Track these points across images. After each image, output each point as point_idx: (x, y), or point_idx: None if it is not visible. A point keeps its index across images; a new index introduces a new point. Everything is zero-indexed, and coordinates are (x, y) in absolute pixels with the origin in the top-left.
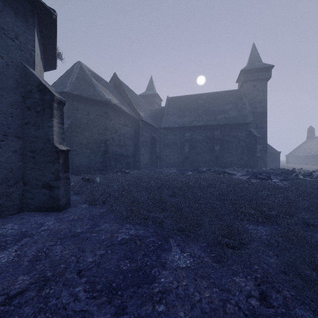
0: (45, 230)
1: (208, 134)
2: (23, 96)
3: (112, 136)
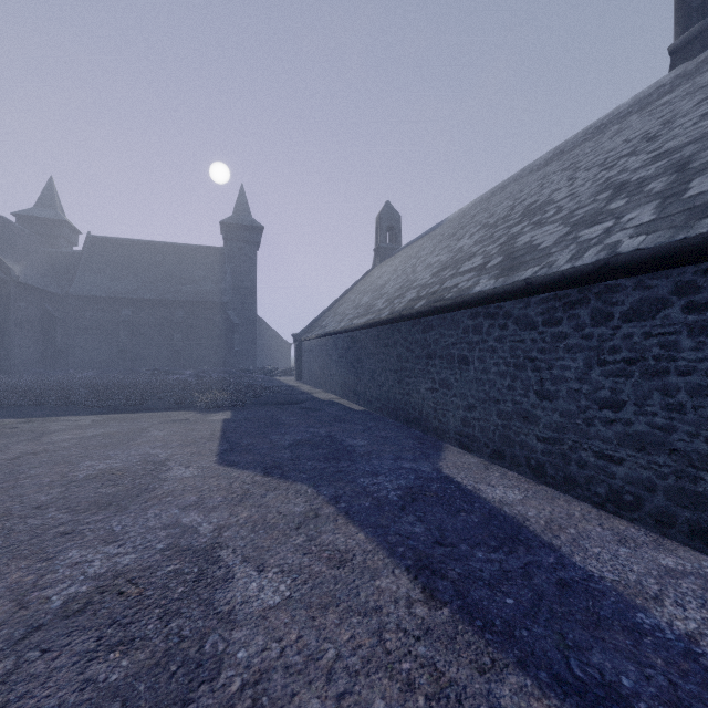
0: None
1: (165, 314)
2: None
3: None
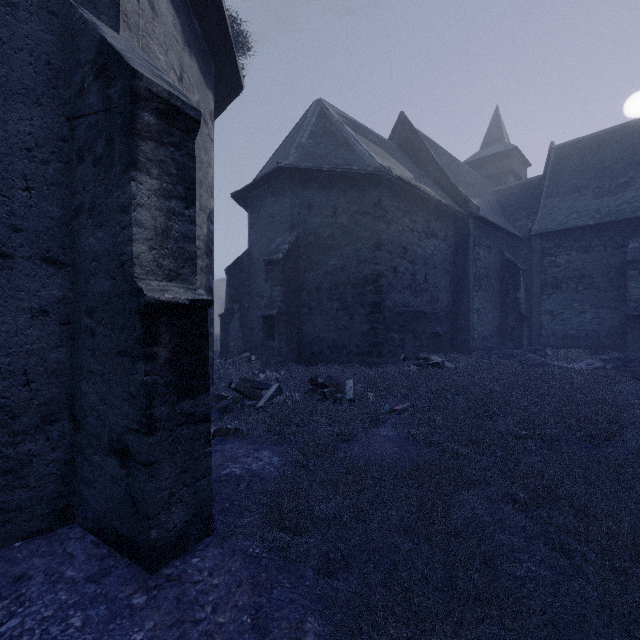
0: None
1: None
2: (68, 117)
3: (392, 264)
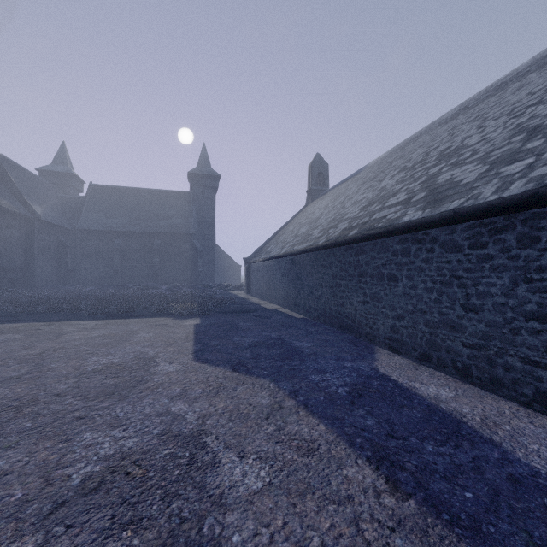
0: None
1: (147, 243)
2: None
3: None
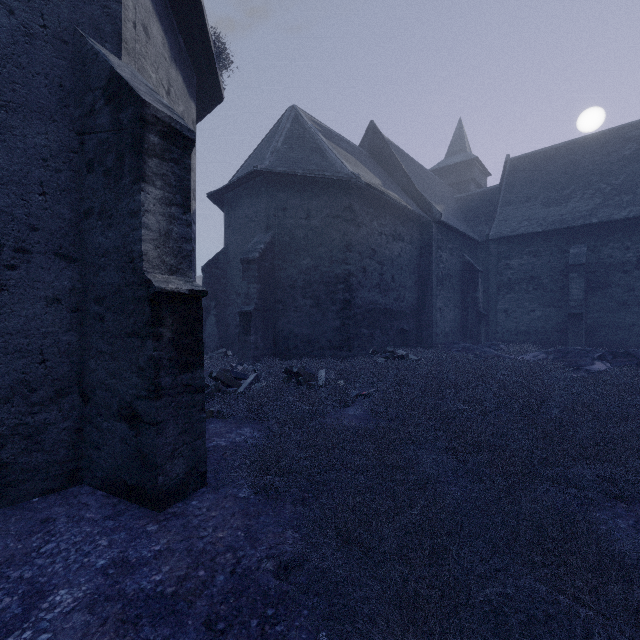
0: None
1: None
2: (78, 132)
3: (362, 265)
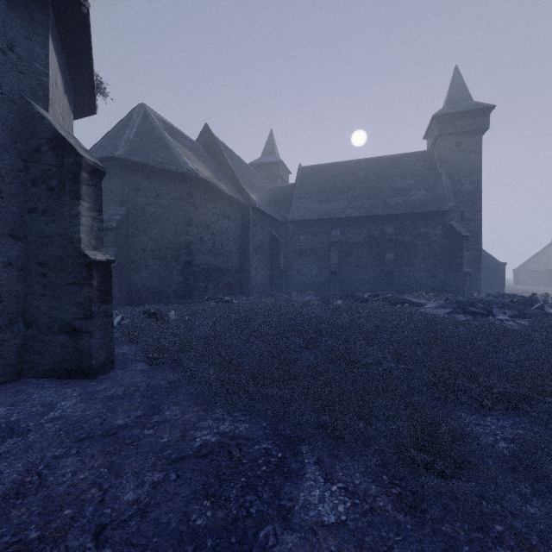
0: (55, 419)
1: (373, 232)
2: (23, 159)
3: (199, 236)
